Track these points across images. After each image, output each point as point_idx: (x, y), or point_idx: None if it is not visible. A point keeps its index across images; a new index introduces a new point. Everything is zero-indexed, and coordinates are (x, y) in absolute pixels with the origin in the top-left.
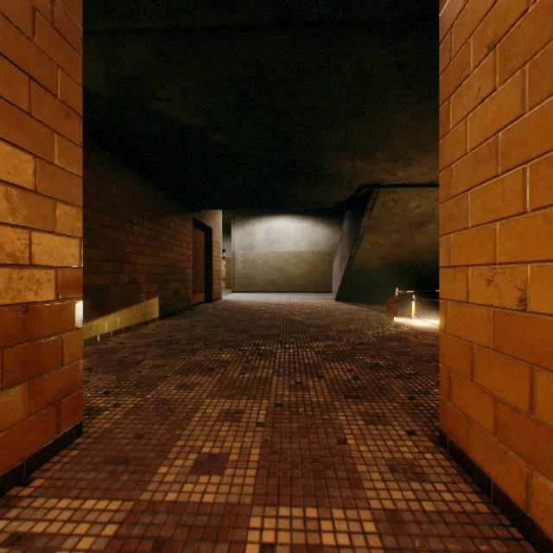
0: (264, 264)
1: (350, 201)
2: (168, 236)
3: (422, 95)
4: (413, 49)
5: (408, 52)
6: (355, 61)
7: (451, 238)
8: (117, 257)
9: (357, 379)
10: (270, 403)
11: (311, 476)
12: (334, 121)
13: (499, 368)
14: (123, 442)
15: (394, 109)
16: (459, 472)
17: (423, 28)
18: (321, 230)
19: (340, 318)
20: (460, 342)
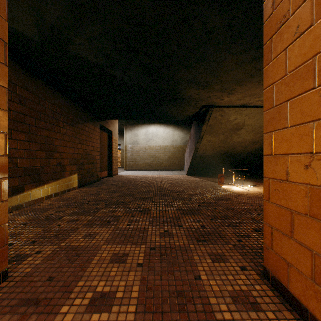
0: (144, 153)
1: (195, 116)
2: (84, 135)
3: (242, 48)
4: (239, 15)
5: (236, 17)
6: (202, 22)
7: (273, 135)
8: (49, 148)
9: (203, 227)
10: (147, 247)
11: (177, 310)
12: (188, 63)
13: (317, 230)
14: (38, 284)
15: (225, 57)
16: (281, 300)
17: (247, 1)
18: (178, 133)
19: (189, 185)
20: (281, 208)
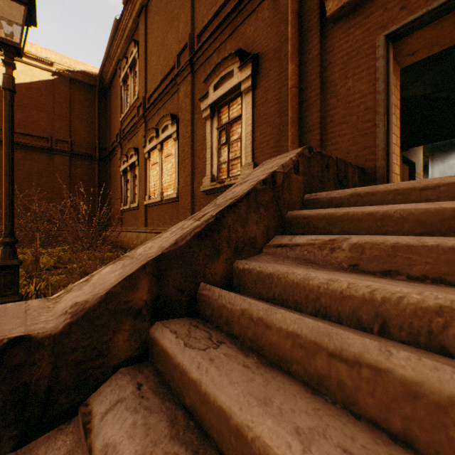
0: None
1: None
2: None
3: None
4: None
5: None
6: None
7: None
8: None
9: None
10: None
11: None
12: None
13: None
14: None
15: None
16: None
17: None
18: None
19: None
20: None
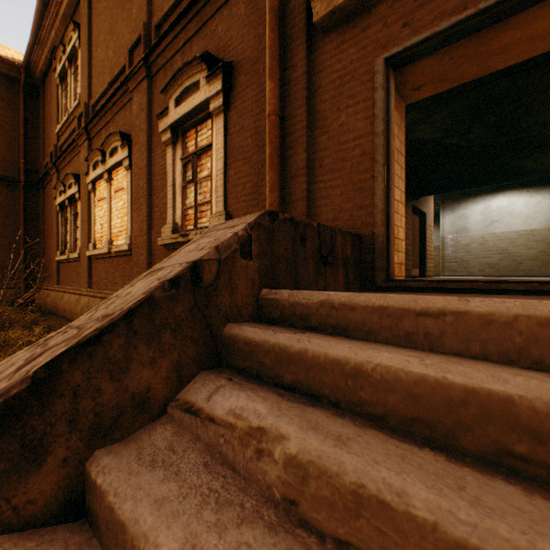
0: (480, 247)
1: None
2: None
3: None
4: None
5: None
6: None
7: None
8: None
9: None
10: None
11: None
12: None
13: None
14: None
15: None
16: None
17: None
18: None
19: None
20: None
